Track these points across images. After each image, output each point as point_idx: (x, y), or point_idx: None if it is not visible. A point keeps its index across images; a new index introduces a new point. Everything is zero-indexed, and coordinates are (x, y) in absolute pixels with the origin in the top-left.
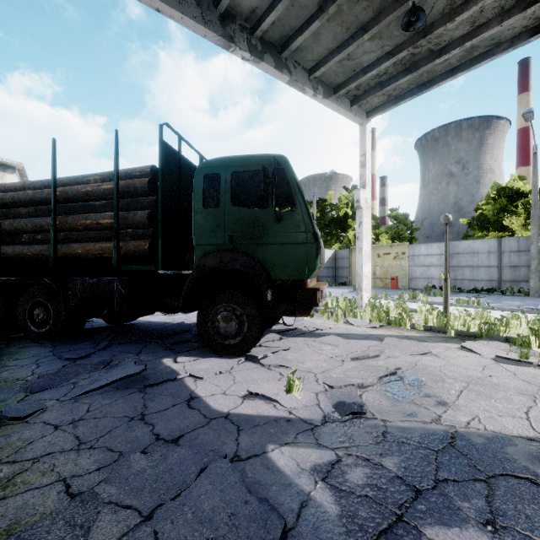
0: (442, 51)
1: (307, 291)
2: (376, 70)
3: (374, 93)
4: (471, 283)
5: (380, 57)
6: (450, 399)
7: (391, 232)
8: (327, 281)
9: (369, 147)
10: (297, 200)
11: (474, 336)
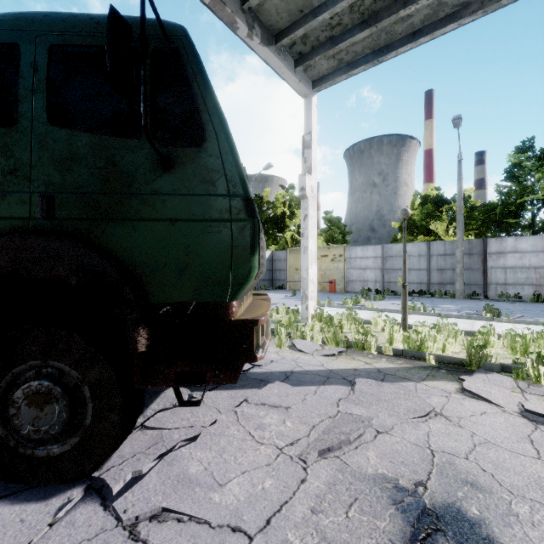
0: None
1: (231, 327)
2: (330, 12)
3: (324, 51)
4: None
5: None
6: None
7: (326, 235)
8: (264, 285)
9: (315, 125)
10: (209, 122)
11: (460, 363)
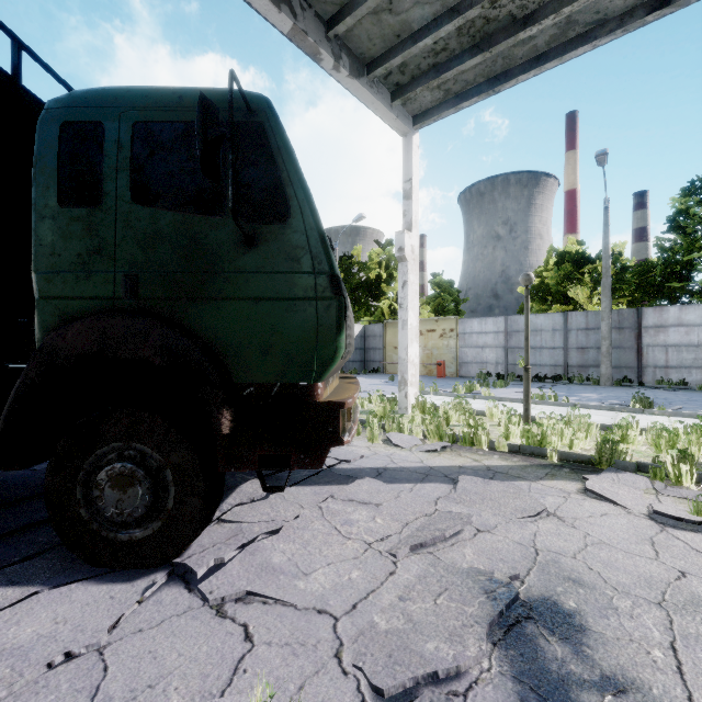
0: (529, 19)
1: (317, 410)
2: (433, 37)
3: (426, 81)
4: (533, 368)
5: (438, 16)
6: (674, 697)
7: (434, 303)
8: (354, 367)
9: (416, 170)
10: (293, 197)
11: (588, 461)
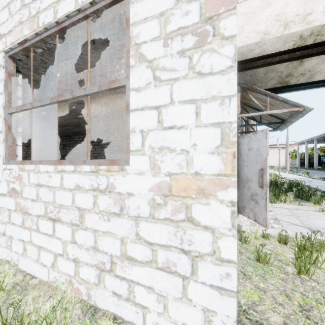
0: None
1: None
2: None
3: None
4: None
5: None
6: None
7: None
8: None
9: None
10: None
11: None
